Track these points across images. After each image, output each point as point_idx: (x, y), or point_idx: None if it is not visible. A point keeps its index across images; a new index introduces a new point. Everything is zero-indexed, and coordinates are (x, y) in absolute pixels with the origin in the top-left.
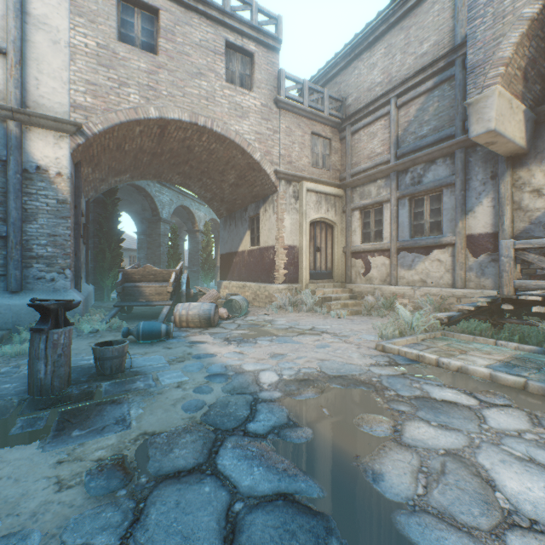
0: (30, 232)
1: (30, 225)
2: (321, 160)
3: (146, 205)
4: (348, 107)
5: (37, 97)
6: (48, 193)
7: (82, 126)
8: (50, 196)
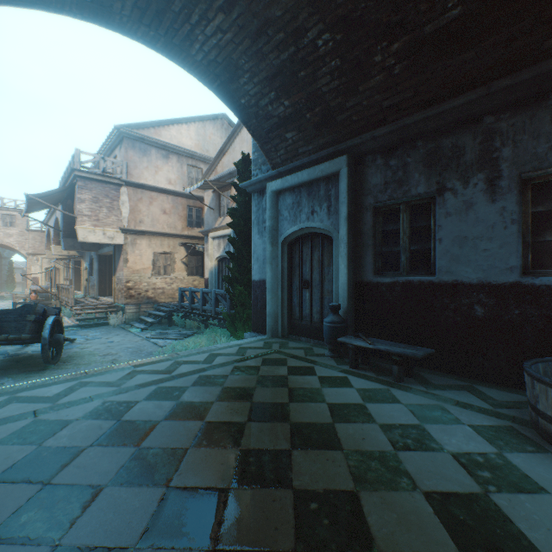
0: None
1: None
2: None
3: None
4: None
5: None
6: None
7: None
8: None
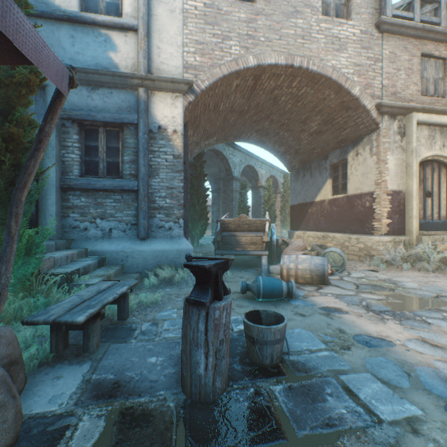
0: (153, 185)
1: (153, 179)
2: (432, 86)
3: (221, 167)
4: None
5: (159, 64)
6: (166, 150)
7: (192, 84)
8: (168, 152)
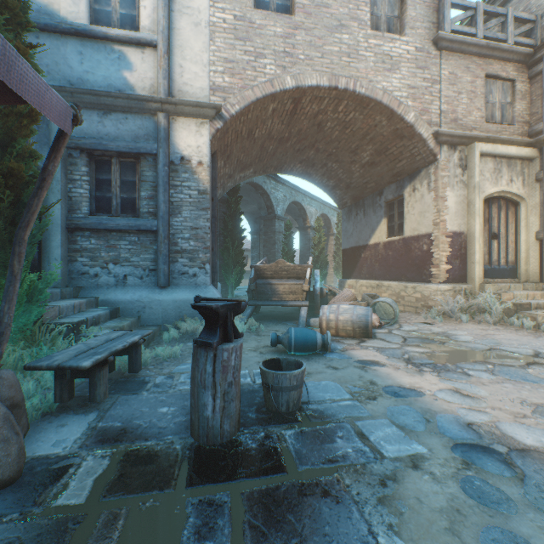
0: (175, 225)
1: (175, 218)
2: (498, 112)
3: (261, 203)
4: None
5: (181, 85)
6: (190, 184)
7: (220, 108)
8: (192, 187)
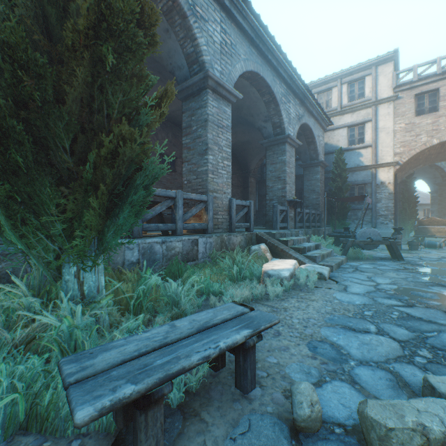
0: (378, 206)
1: (378, 204)
2: None
3: (435, 174)
4: None
5: (381, 157)
6: (384, 191)
7: (398, 162)
8: (385, 192)
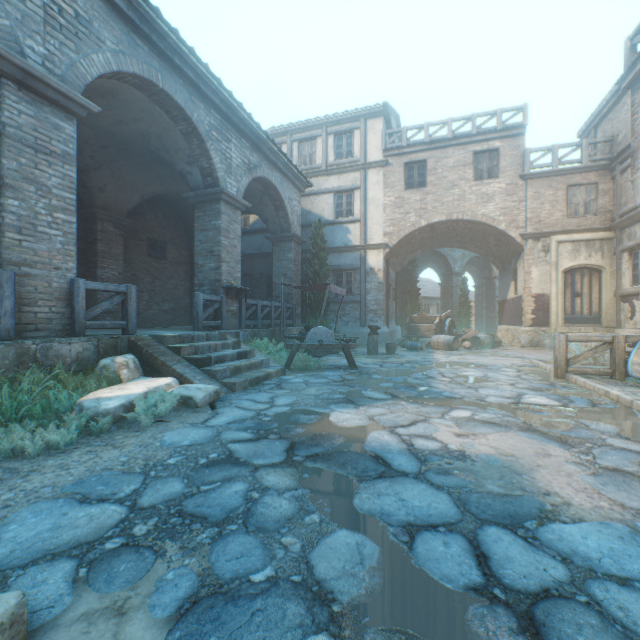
0: (368, 299)
1: (368, 296)
2: (582, 208)
3: (440, 263)
4: (618, 145)
5: (370, 236)
6: (374, 280)
7: (387, 244)
8: (375, 281)
